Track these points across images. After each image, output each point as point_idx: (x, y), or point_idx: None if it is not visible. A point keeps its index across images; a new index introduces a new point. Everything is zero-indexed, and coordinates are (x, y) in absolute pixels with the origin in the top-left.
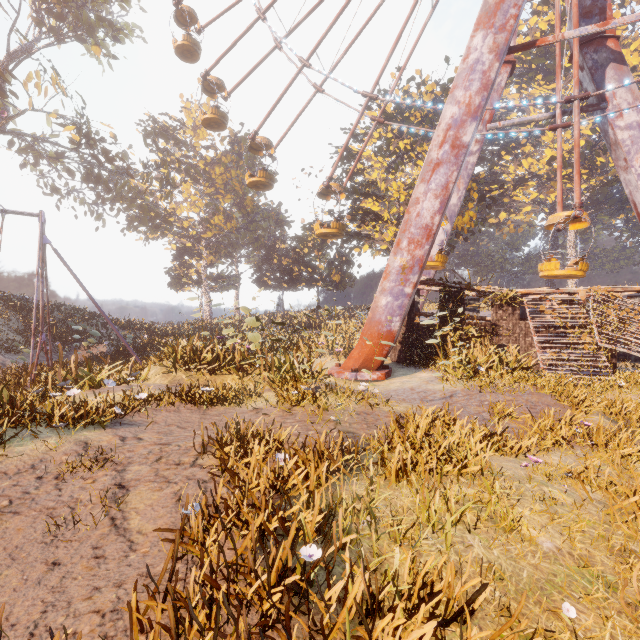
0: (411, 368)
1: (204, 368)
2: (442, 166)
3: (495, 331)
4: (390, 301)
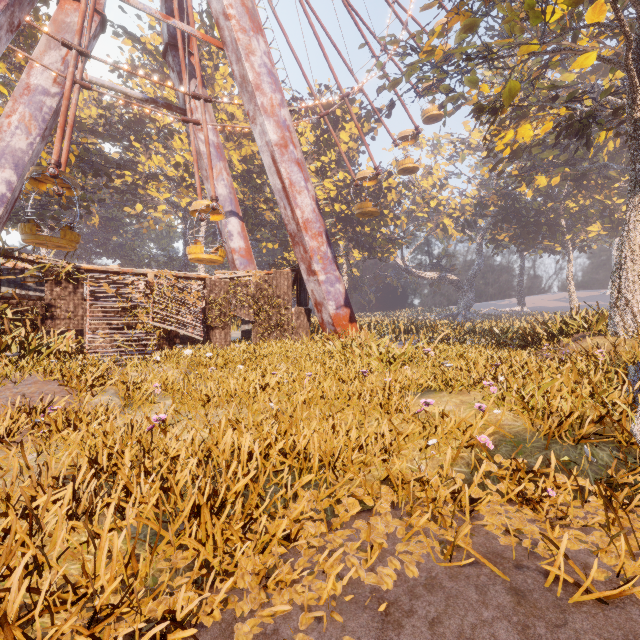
0: None
1: None
2: None
3: (48, 313)
4: None
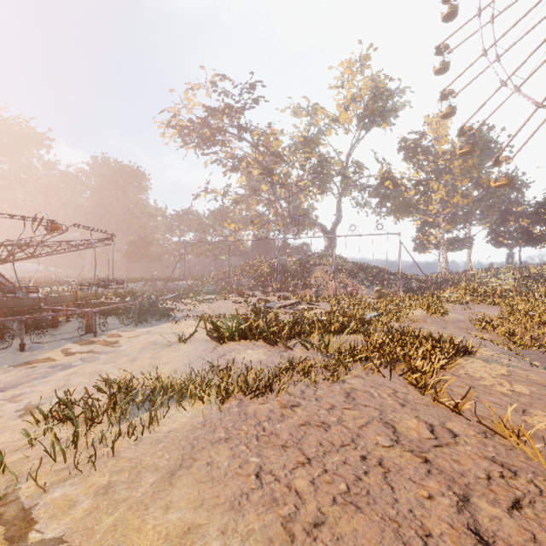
0: None
1: (479, 296)
2: None
3: None
4: None
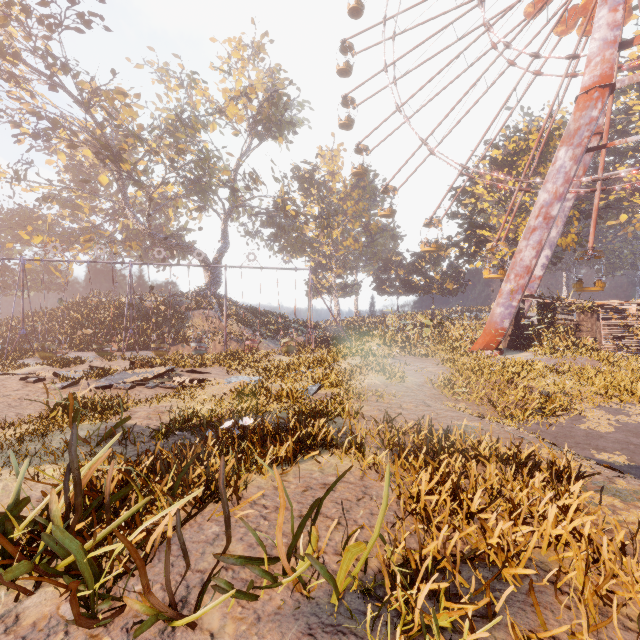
0: (517, 351)
1: (396, 346)
2: (537, 230)
3: (578, 328)
4: (503, 310)
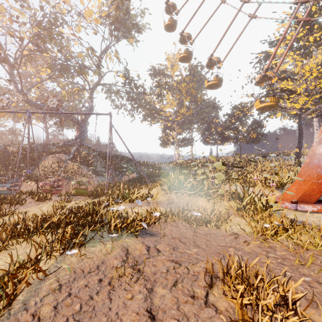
0: None
1: (185, 192)
2: None
3: None
4: None
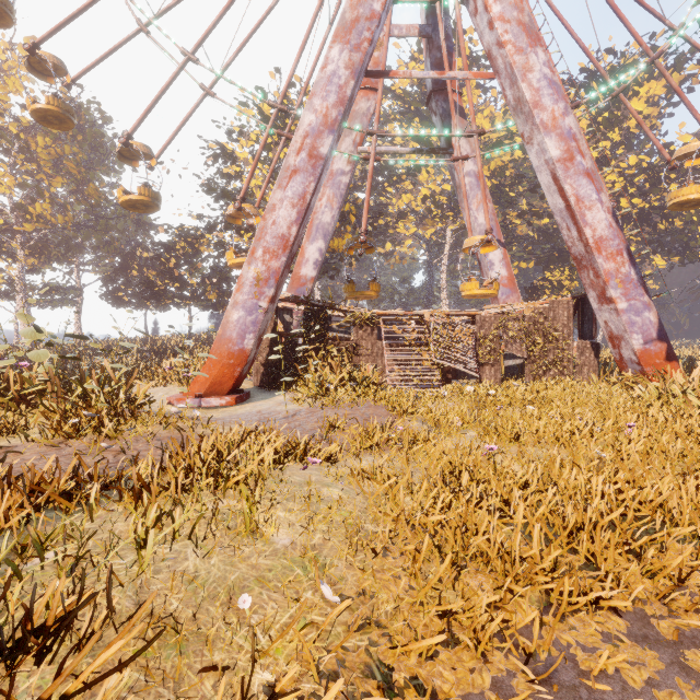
0: (273, 392)
1: None
2: (299, 174)
3: (356, 351)
4: (242, 316)
